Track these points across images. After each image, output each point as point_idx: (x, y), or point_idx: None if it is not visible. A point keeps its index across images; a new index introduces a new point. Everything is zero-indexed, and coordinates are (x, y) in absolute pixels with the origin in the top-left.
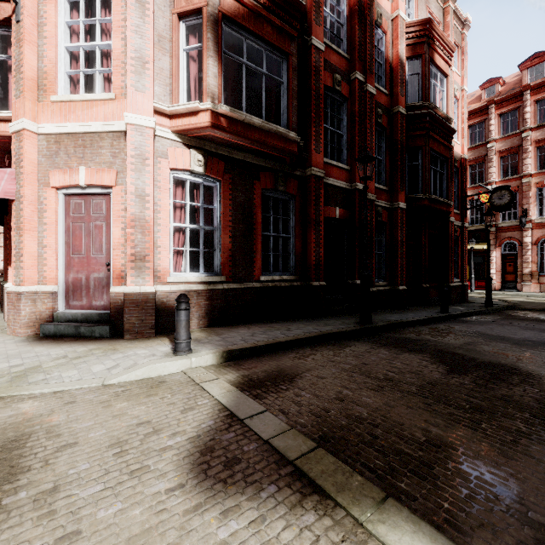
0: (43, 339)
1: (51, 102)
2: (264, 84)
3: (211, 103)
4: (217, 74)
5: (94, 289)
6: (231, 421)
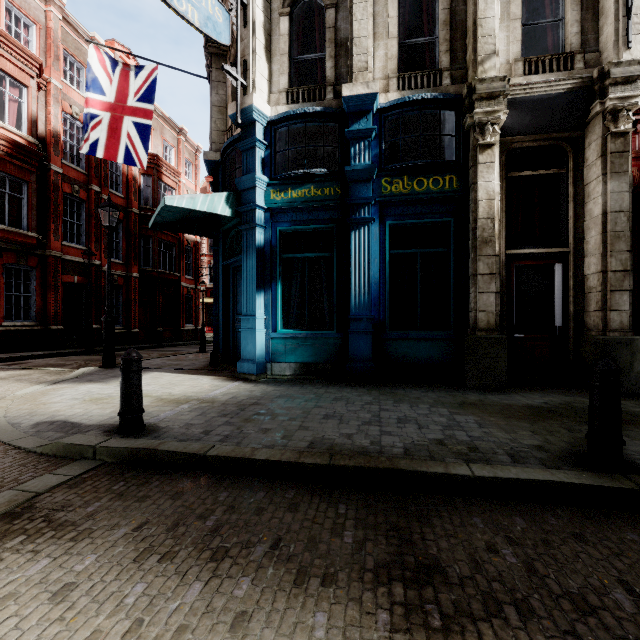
0: None
1: None
2: (7, 199)
3: None
4: None
5: None
6: None
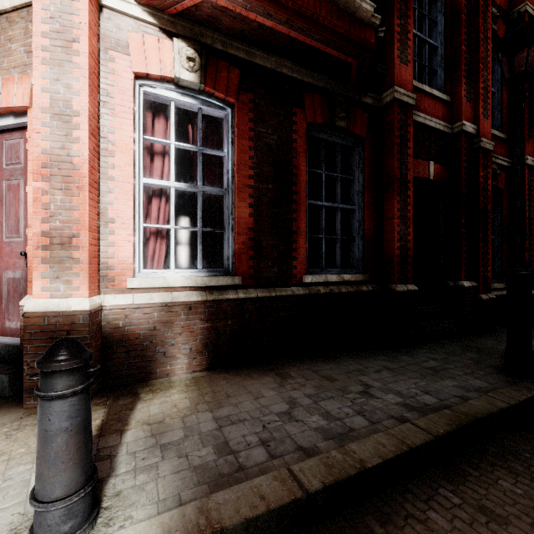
0: None
1: None
2: None
3: None
4: None
5: (7, 298)
6: None
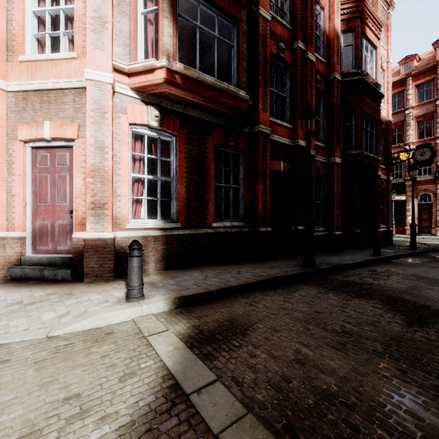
0: (8, 282)
1: (19, 62)
2: (216, 47)
3: (166, 60)
4: (172, 34)
5: (58, 234)
6: (175, 396)
